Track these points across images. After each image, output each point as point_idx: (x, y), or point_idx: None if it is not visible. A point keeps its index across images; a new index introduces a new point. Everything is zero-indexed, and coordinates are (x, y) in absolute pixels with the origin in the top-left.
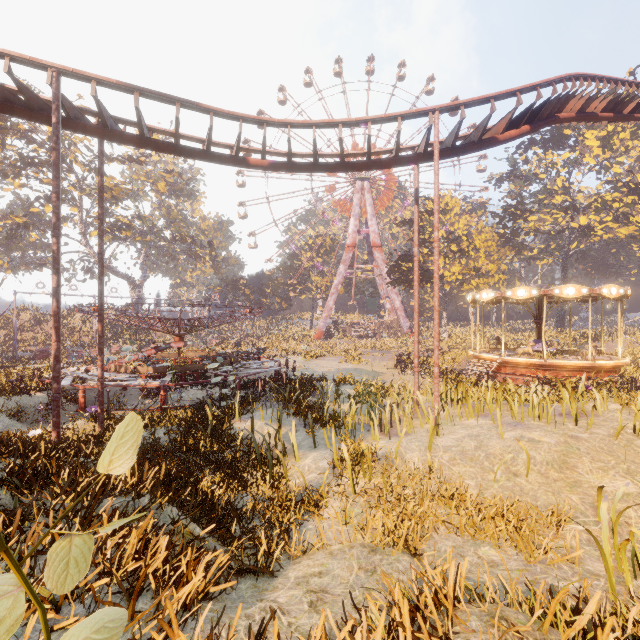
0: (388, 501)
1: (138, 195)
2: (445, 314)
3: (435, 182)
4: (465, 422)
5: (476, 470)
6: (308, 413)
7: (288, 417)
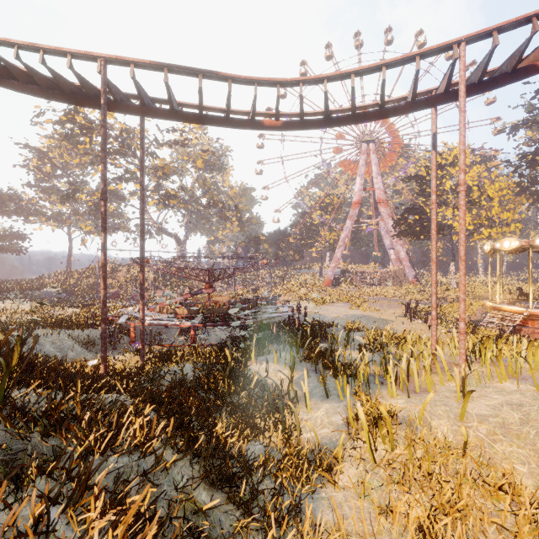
0: (415, 479)
1: (182, 171)
2: (453, 264)
3: (460, 120)
4: (498, 384)
5: (527, 452)
6: (320, 362)
7: (300, 362)
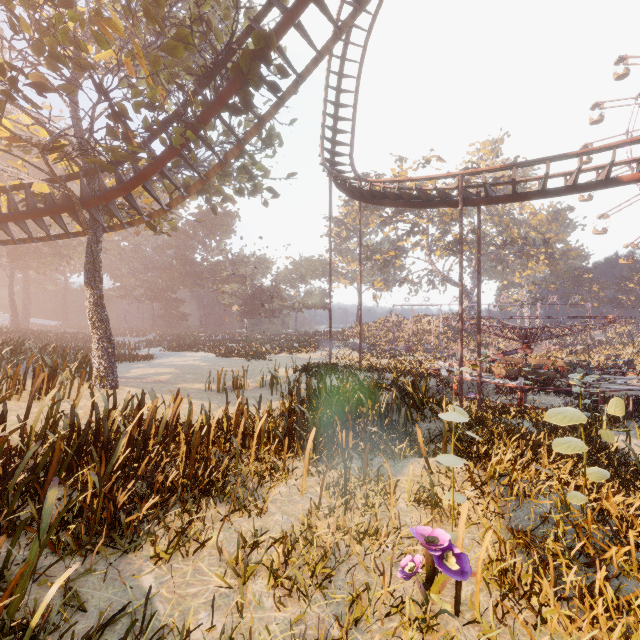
0: None
1: (470, 211)
2: None
3: None
4: None
5: None
6: None
7: None
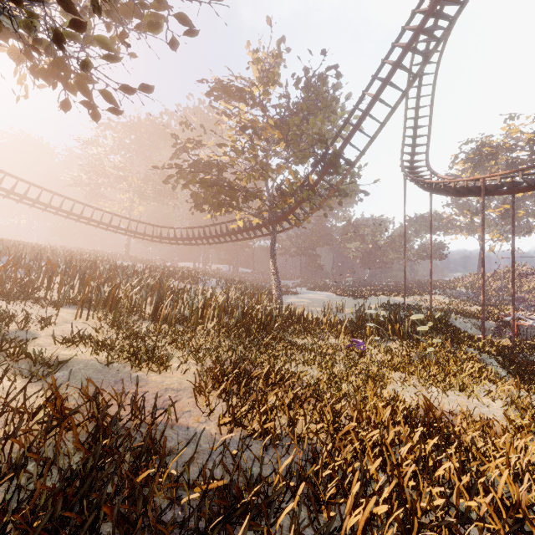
0: None
1: None
2: None
3: None
4: None
5: None
6: None
7: None
